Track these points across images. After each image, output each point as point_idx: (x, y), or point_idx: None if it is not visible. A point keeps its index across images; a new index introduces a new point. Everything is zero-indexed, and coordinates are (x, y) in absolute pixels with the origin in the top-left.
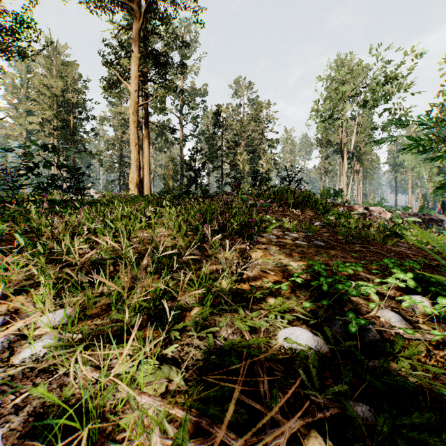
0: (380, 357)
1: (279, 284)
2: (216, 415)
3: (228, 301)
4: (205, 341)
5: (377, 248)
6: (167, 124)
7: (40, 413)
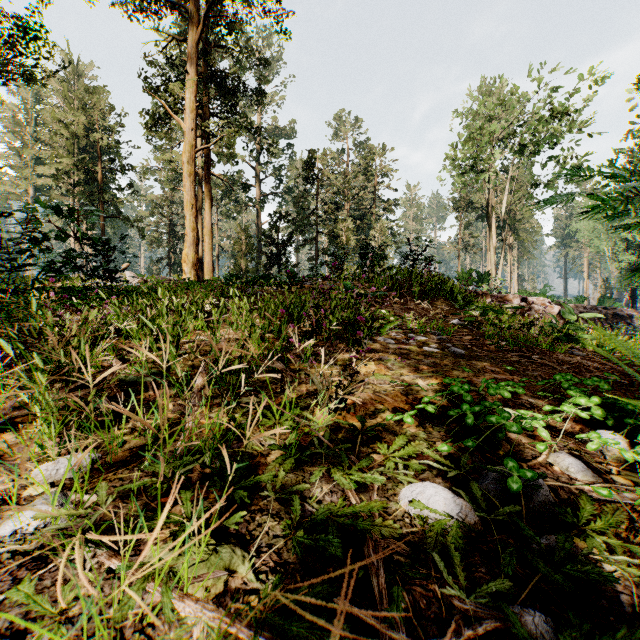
0: (558, 533)
1: (401, 414)
2: (302, 636)
3: (323, 441)
4: (288, 506)
5: (542, 358)
6: (238, 178)
7: (20, 631)
